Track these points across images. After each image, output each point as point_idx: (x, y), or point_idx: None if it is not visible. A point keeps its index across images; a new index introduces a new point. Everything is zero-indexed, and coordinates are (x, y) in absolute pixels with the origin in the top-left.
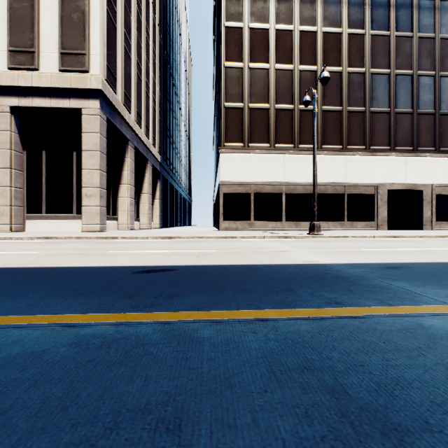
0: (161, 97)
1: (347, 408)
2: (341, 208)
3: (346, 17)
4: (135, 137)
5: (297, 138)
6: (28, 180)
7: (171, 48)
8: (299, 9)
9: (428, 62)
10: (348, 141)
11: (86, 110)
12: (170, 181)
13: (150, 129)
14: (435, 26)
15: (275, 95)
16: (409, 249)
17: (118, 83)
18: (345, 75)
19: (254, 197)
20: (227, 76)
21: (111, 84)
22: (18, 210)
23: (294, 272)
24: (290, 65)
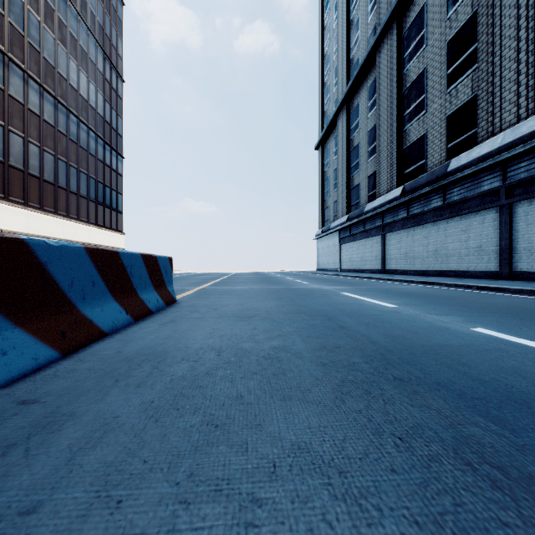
0: None
1: None
2: None
3: None
4: None
5: None
6: None
7: None
8: None
9: None
10: None
11: None
12: None
13: None
14: (5, 81)
15: None
16: None
17: None
18: None
19: None
20: None
21: None
22: None
23: None
24: None
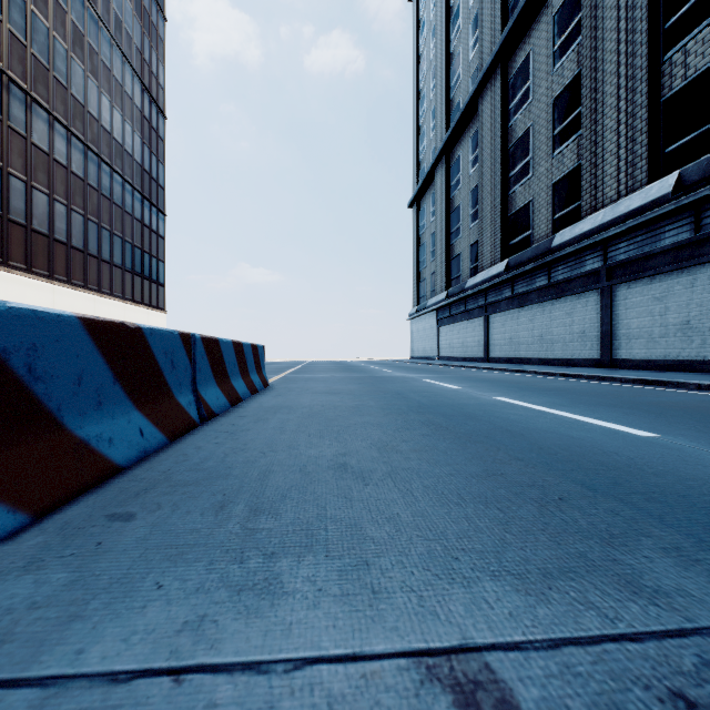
0: None
1: None
2: None
3: None
4: None
5: None
6: None
7: None
8: None
9: (21, 164)
10: None
11: None
12: None
13: None
14: (28, 127)
15: None
16: None
17: None
18: None
19: None
20: None
21: None
22: None
23: None
24: None
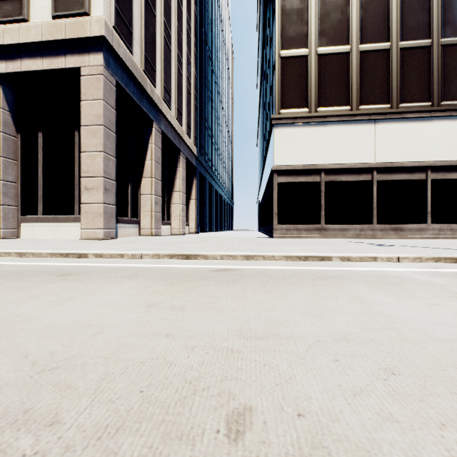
0: (197, 80)
1: None
2: None
3: None
4: (162, 119)
5: (396, 94)
6: (23, 171)
7: (209, 29)
8: None
9: None
10: None
11: (86, 70)
12: (209, 180)
13: (183, 114)
14: None
15: (359, 30)
16: None
17: (136, 42)
18: None
19: (325, 188)
20: (283, 11)
21: (123, 37)
22: (9, 210)
23: None
24: None
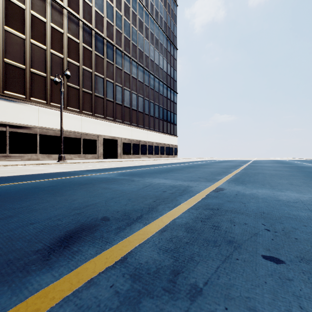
0: None
1: (64, 182)
2: (79, 146)
3: (82, 35)
4: None
5: (49, 98)
6: None
7: None
8: (51, 11)
9: (120, 80)
10: (83, 108)
11: None
12: None
13: None
14: (122, 65)
15: (31, 61)
16: (101, 166)
17: None
18: (81, 69)
19: (10, 135)
20: None
21: None
22: None
23: (52, 174)
24: (44, 46)
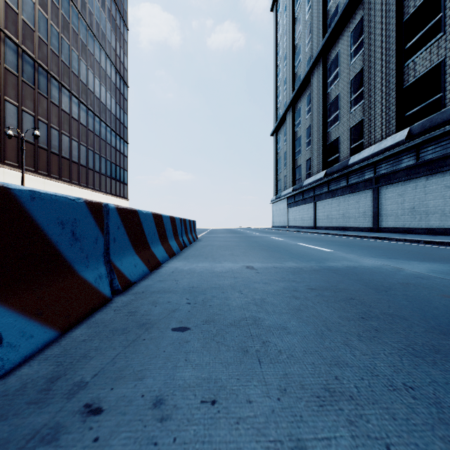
0: None
1: None
2: None
3: (4, 53)
4: None
5: None
6: None
7: None
8: None
9: (56, 121)
10: (6, 156)
11: None
12: None
13: None
14: (60, 100)
15: None
16: None
17: None
18: (3, 101)
19: None
20: None
21: None
22: None
23: None
24: None
